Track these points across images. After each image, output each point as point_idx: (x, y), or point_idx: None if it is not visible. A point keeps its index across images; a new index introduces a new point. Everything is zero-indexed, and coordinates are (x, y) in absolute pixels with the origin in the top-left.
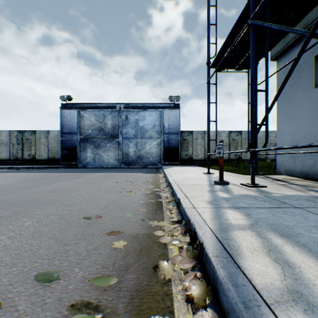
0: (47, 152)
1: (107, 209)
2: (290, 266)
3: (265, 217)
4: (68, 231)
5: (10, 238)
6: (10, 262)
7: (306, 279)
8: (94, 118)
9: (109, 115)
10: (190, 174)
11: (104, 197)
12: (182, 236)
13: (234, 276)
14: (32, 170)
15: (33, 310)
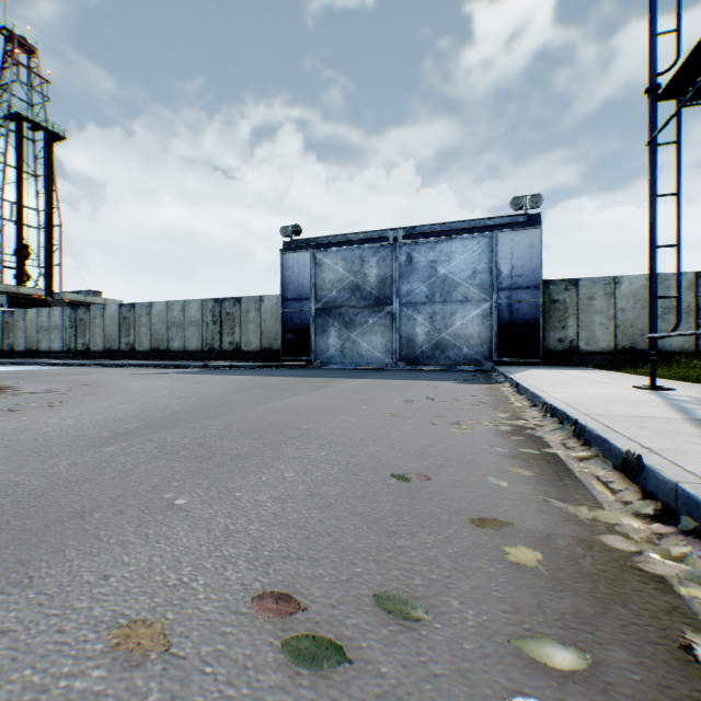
0: (259, 338)
1: (430, 462)
2: None
3: None
4: (376, 503)
5: (275, 502)
6: (303, 553)
7: None
8: (343, 265)
9: (372, 256)
10: (593, 388)
11: (404, 433)
12: None
13: None
14: (238, 371)
15: (416, 685)
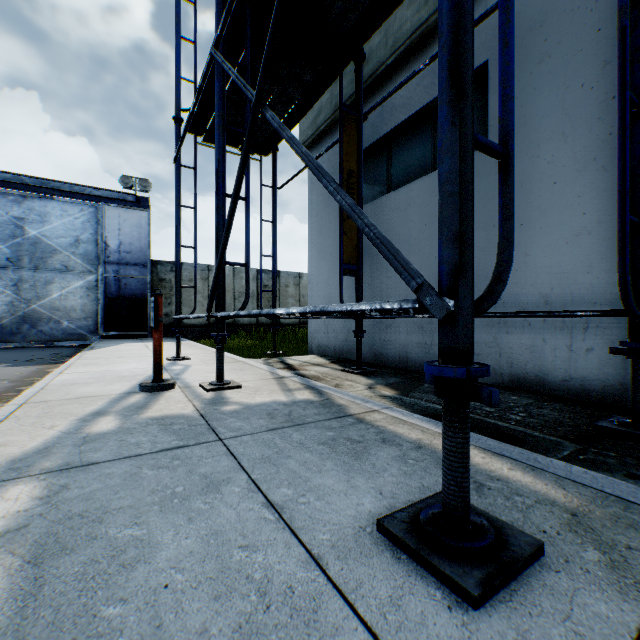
0: None
1: None
2: None
3: (93, 492)
4: None
5: None
6: None
7: None
8: None
9: None
10: (130, 363)
11: None
12: None
13: None
14: None
15: None
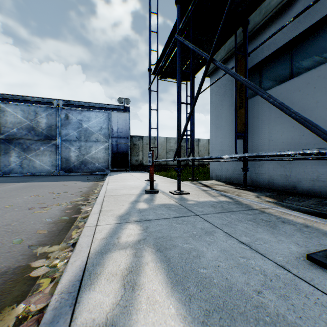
0: None
1: None
2: (134, 289)
3: (160, 230)
4: None
5: None
6: None
7: (136, 304)
8: (22, 114)
9: (43, 111)
10: (130, 181)
11: (0, 218)
12: (64, 263)
13: (57, 319)
14: None
15: None
